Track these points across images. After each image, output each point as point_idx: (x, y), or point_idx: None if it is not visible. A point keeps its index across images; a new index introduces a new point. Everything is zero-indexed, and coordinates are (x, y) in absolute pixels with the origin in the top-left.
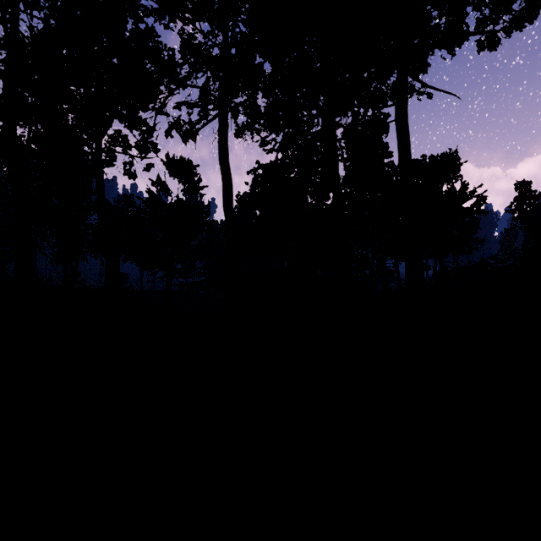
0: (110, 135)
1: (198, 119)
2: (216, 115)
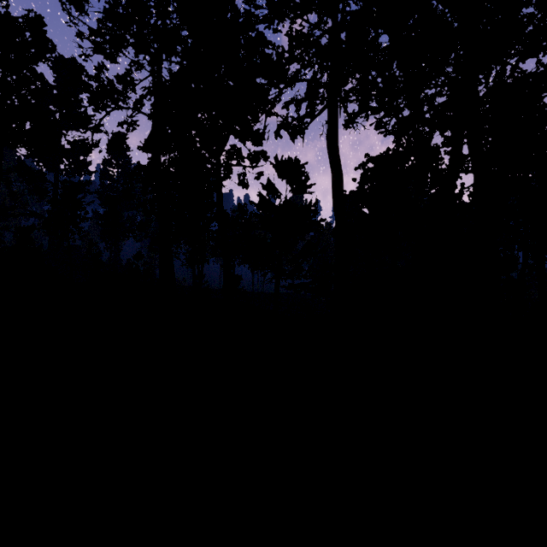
0: (227, 151)
1: (306, 112)
2: (325, 106)
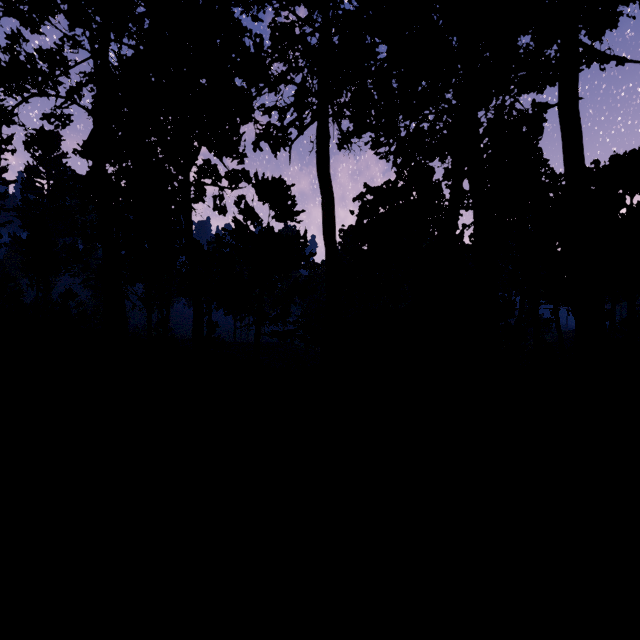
0: (199, 166)
1: (290, 121)
2: (314, 117)
